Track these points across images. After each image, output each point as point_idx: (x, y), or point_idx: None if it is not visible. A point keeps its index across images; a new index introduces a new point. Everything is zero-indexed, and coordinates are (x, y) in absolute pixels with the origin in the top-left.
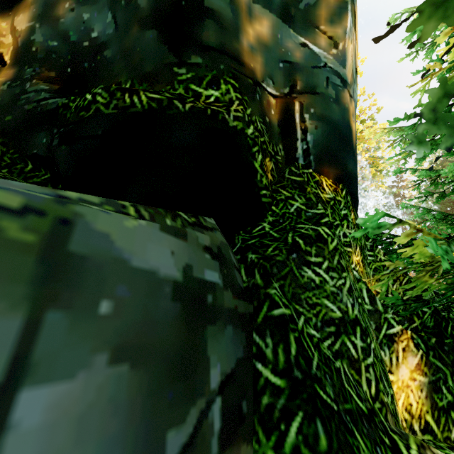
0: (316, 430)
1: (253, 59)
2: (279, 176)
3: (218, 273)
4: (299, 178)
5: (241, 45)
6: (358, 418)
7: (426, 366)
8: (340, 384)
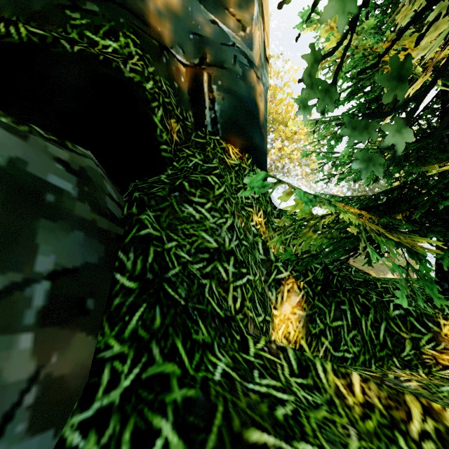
0: (154, 315)
1: (161, 24)
2: (186, 139)
3: (72, 185)
4: (202, 140)
5: (147, 6)
6: (210, 316)
7: (306, 303)
8: (200, 293)
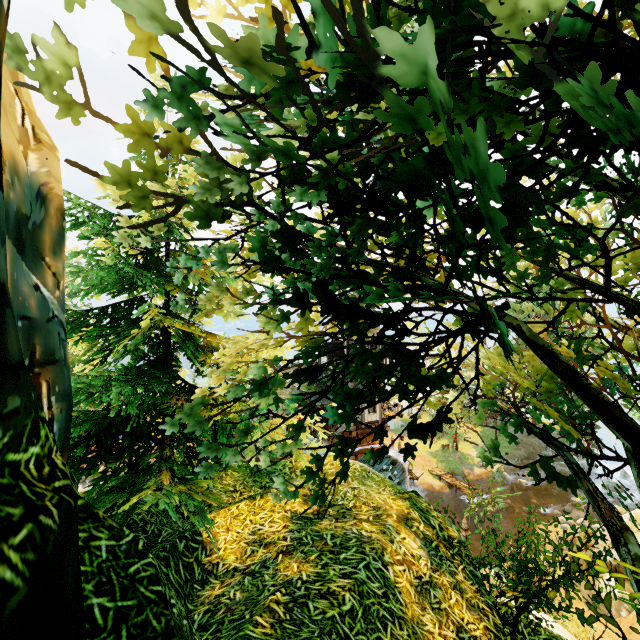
0: None
1: None
2: None
3: None
4: (78, 501)
5: None
6: None
7: None
8: None
